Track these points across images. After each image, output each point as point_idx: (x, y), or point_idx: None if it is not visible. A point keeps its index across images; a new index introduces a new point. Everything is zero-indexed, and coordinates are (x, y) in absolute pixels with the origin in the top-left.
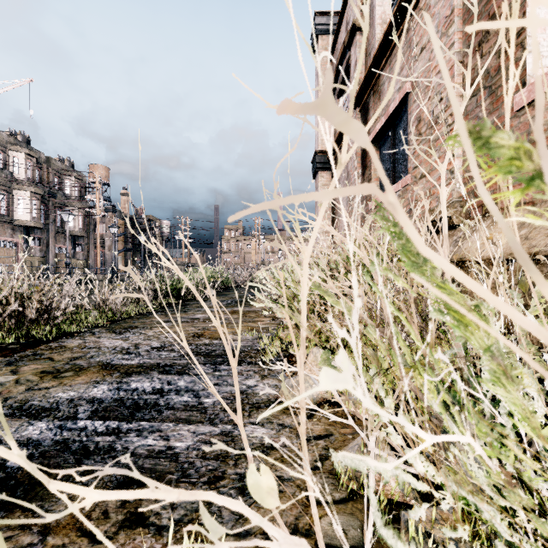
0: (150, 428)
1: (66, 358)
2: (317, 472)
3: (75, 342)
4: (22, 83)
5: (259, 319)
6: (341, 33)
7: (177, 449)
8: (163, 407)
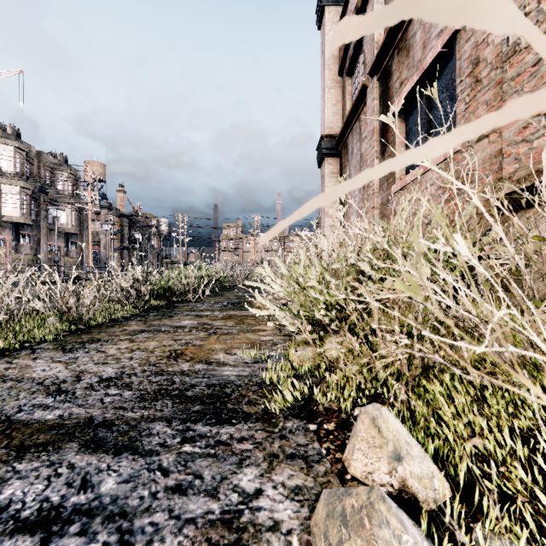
0: None
1: None
2: None
3: None
4: (11, 73)
5: (259, 328)
6: None
7: None
8: None
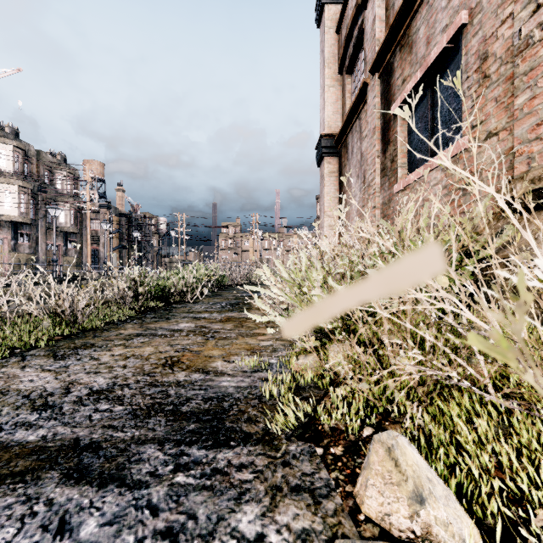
0: None
1: None
2: None
3: None
4: (10, 72)
5: (259, 332)
6: None
7: None
8: None
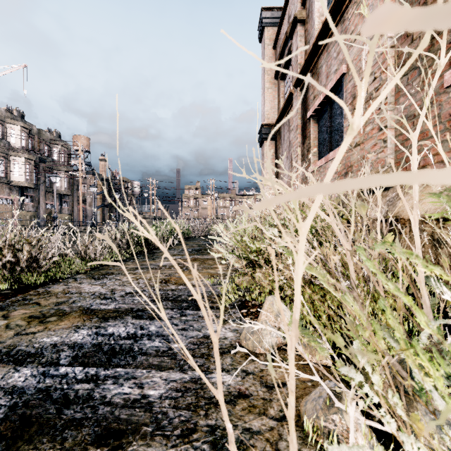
0: (125, 375)
1: (51, 303)
2: (283, 423)
3: (60, 288)
4: (18, 68)
5: (216, 266)
6: (283, 25)
7: (151, 398)
8: (137, 352)
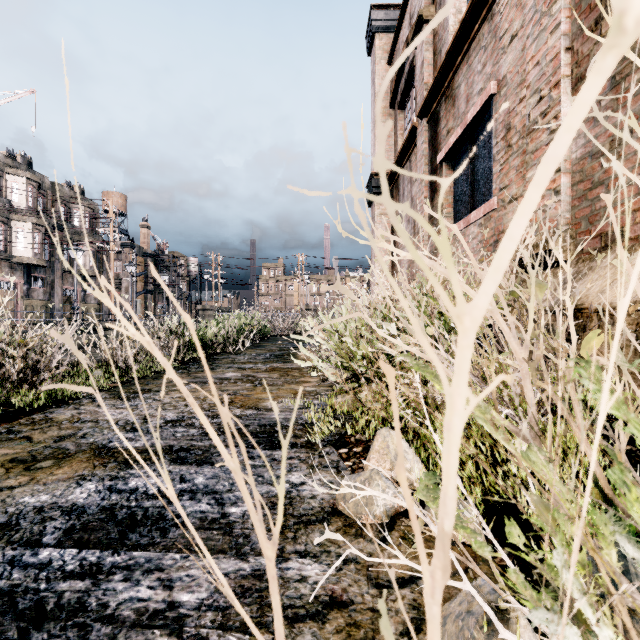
0: (146, 564)
1: (49, 437)
2: None
3: (67, 413)
4: (22, 94)
5: (304, 380)
6: (403, 30)
7: (183, 609)
8: (170, 522)
